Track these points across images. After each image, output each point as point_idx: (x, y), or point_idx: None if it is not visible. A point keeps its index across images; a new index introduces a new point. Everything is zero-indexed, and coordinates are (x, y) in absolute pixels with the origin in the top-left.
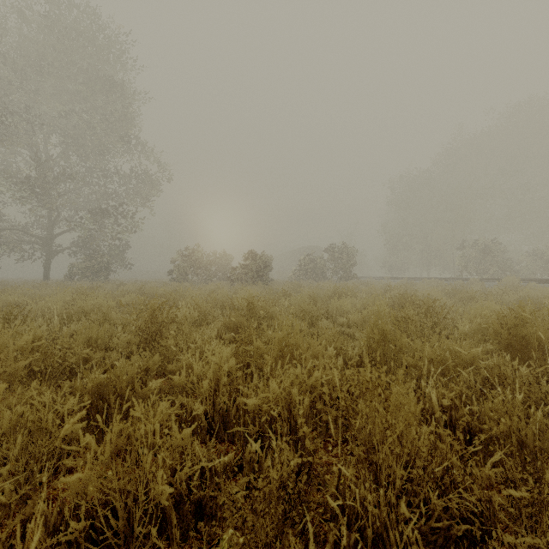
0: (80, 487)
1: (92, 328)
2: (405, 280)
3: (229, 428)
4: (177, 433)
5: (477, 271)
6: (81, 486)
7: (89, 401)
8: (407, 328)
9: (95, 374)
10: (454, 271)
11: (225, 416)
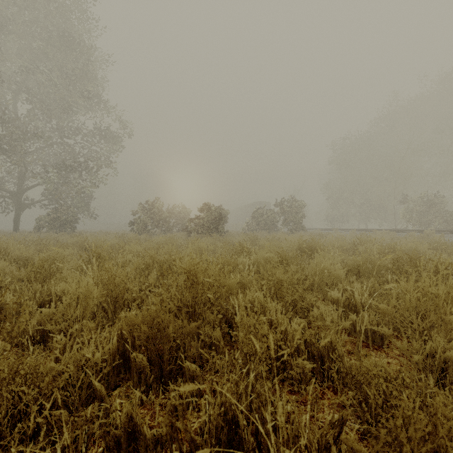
0: None
1: None
2: (354, 231)
3: None
4: None
5: (420, 223)
6: None
7: None
8: None
9: None
10: (395, 223)
11: None
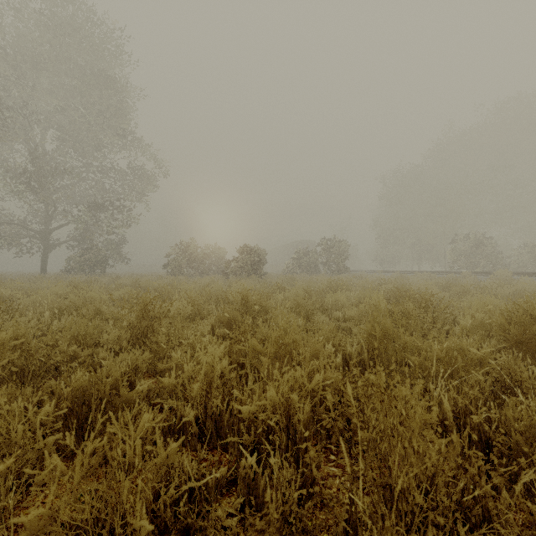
0: (39, 525)
1: (80, 323)
2: (397, 273)
3: (222, 434)
4: (162, 449)
5: (468, 265)
6: (42, 524)
7: (66, 409)
8: (407, 324)
9: (75, 377)
10: (445, 265)
11: (217, 420)
